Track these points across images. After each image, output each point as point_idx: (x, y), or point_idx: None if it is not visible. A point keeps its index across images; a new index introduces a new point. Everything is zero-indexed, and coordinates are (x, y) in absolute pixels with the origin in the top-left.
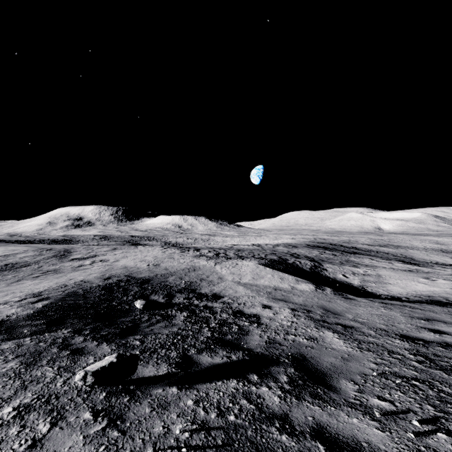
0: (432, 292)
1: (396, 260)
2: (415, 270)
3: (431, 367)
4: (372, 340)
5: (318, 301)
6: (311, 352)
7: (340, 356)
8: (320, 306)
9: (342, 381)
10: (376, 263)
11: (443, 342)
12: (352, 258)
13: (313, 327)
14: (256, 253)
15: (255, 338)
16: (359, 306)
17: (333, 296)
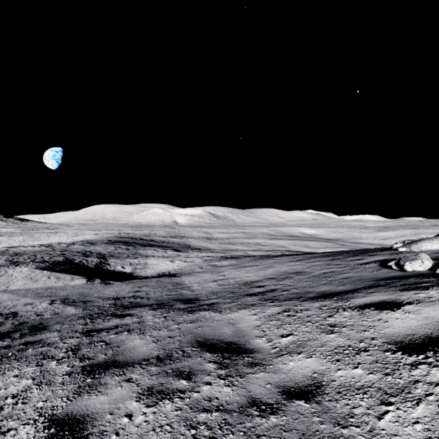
0: (167, 270)
1: (170, 249)
2: (176, 255)
3: (111, 307)
4: (96, 304)
5: (82, 290)
6: (48, 320)
7: (67, 316)
8: (80, 293)
9: (56, 325)
10: (155, 253)
11: (133, 295)
12: (141, 251)
13: (61, 307)
14: (40, 256)
15: (7, 326)
16: (111, 287)
17: (98, 284)
